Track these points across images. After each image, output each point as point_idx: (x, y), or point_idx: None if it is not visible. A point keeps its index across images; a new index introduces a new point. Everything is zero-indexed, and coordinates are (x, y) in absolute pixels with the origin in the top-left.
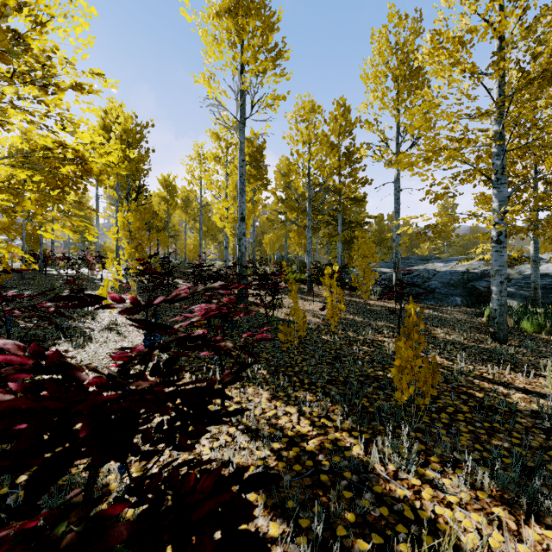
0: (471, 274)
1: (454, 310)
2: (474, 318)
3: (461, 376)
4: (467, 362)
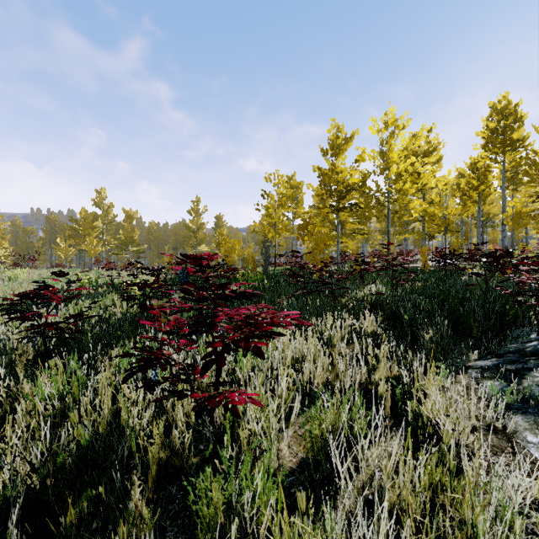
0: None
1: None
2: None
3: None
4: None
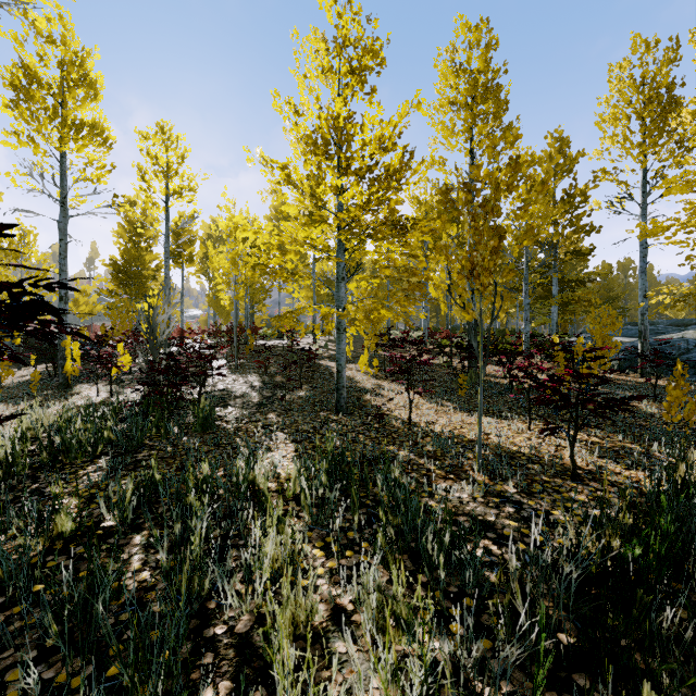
0: None
1: None
2: None
3: None
4: None
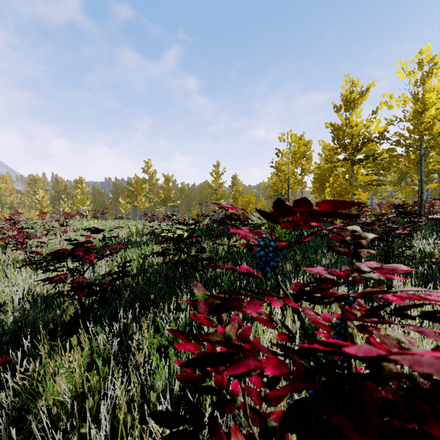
0: None
1: None
2: None
3: None
4: None
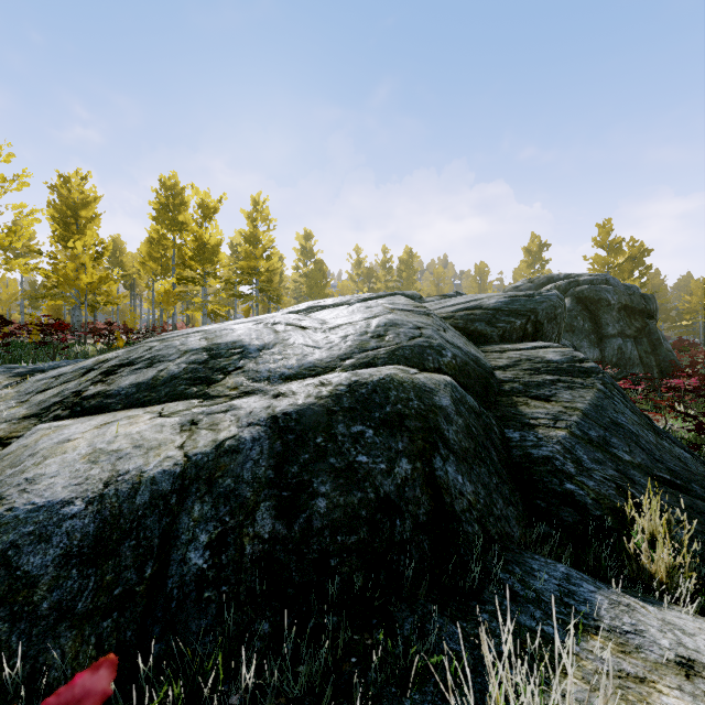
0: None
1: None
2: None
3: None
4: None
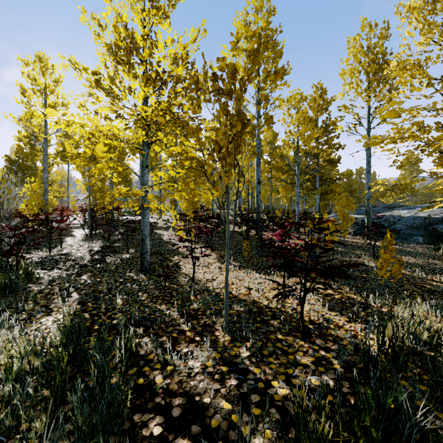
0: (432, 219)
1: (416, 246)
2: (432, 251)
3: (418, 279)
4: (422, 273)
